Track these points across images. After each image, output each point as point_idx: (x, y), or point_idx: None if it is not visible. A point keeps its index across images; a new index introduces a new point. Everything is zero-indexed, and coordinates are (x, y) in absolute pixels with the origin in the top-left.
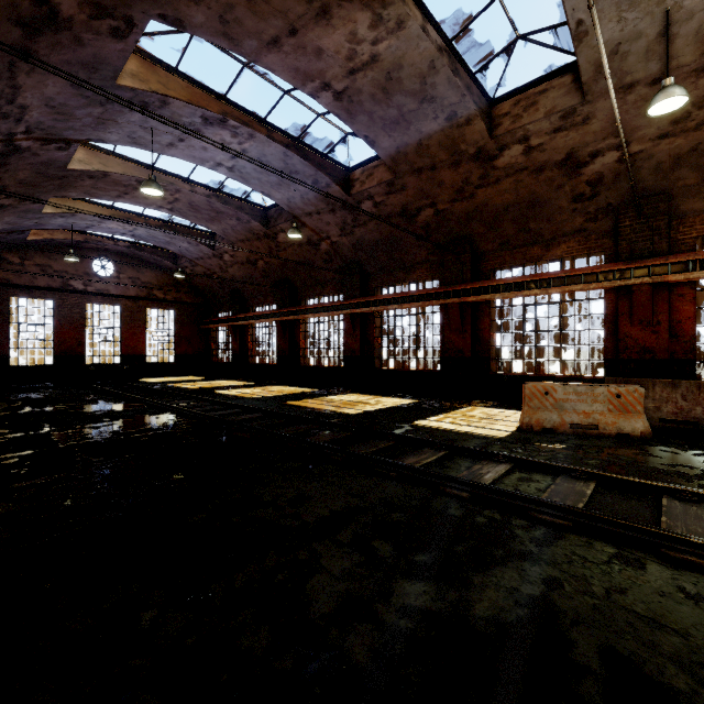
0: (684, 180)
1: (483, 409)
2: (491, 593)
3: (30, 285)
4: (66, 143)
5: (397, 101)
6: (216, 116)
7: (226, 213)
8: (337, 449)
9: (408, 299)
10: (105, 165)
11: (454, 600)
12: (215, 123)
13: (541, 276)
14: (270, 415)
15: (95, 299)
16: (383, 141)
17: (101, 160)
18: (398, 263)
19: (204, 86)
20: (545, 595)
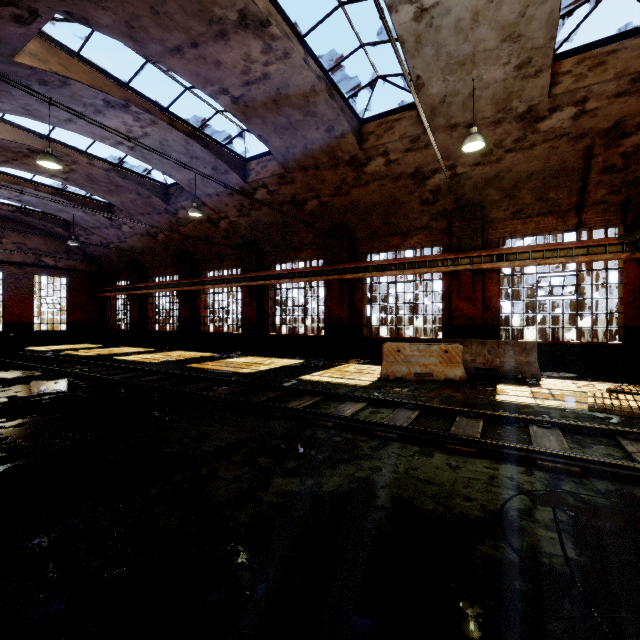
0: (492, 197)
1: (356, 366)
2: (335, 478)
3: None
4: None
5: (286, 112)
6: (118, 101)
7: (125, 188)
8: (233, 399)
9: (298, 275)
10: None
11: (311, 484)
12: (117, 107)
13: (399, 261)
14: (172, 376)
15: None
16: (275, 141)
17: None
18: (289, 243)
19: (106, 72)
20: (369, 476)
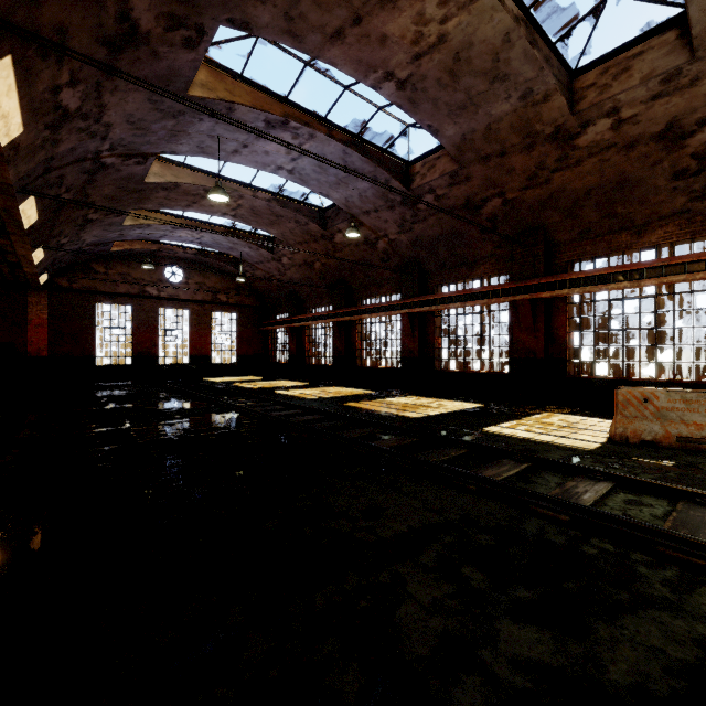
0: None
1: (561, 416)
2: (626, 651)
3: (113, 292)
4: (143, 157)
5: (465, 84)
6: (278, 118)
7: (285, 217)
8: (406, 456)
9: (472, 297)
10: (176, 176)
11: (579, 655)
12: (277, 126)
13: (632, 267)
14: (330, 416)
15: (167, 304)
16: (447, 129)
17: (173, 171)
18: (460, 259)
19: (267, 90)
20: (703, 663)
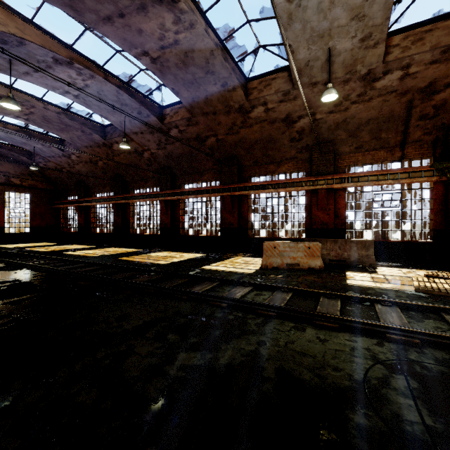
0: (341, 136)
1: (243, 258)
2: (229, 352)
3: None
4: None
5: (192, 70)
6: (64, 58)
7: (73, 127)
8: (150, 285)
9: (201, 192)
10: None
11: (210, 358)
12: (63, 64)
13: (274, 182)
14: (106, 267)
15: None
16: (184, 93)
17: None
18: (195, 169)
19: (54, 36)
20: (256, 349)
